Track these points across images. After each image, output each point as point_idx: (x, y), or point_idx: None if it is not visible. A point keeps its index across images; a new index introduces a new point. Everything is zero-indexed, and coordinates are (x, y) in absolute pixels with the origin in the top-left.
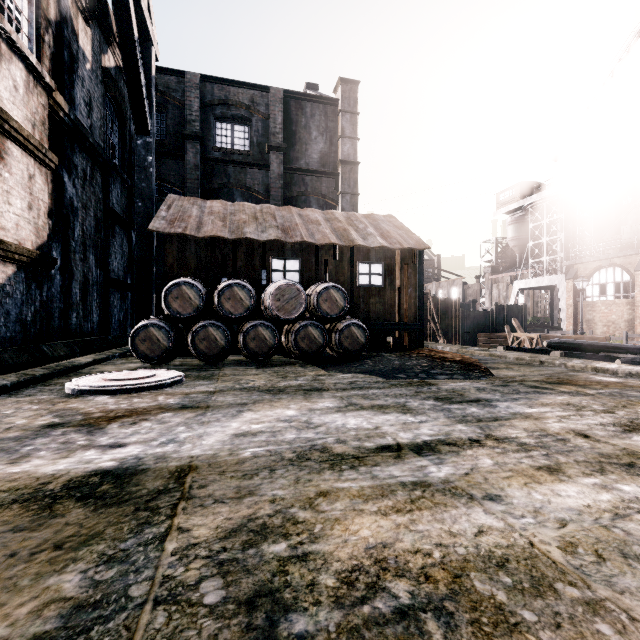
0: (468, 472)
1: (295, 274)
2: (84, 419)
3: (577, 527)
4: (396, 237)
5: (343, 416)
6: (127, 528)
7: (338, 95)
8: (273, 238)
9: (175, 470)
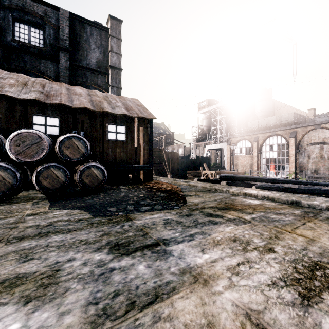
0: None
1: (55, 128)
2: None
3: None
4: (135, 110)
5: None
6: None
7: (109, 26)
8: (32, 98)
9: None
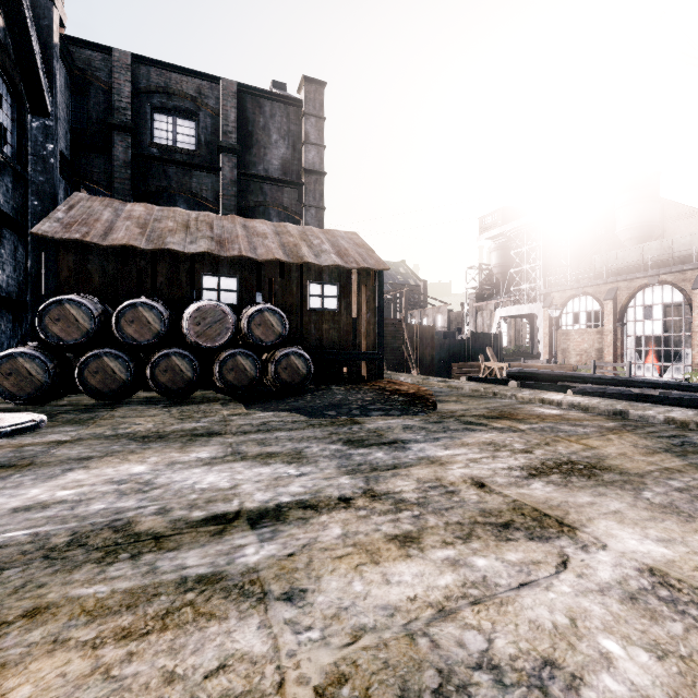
0: (295, 552)
1: (232, 294)
2: None
3: (372, 641)
4: (354, 255)
5: (206, 471)
6: None
7: (302, 96)
8: (203, 250)
9: None
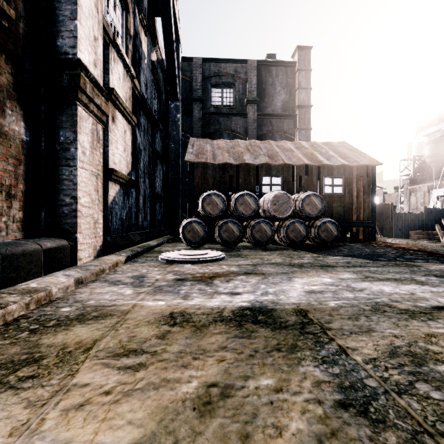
0: None
1: (278, 187)
2: (193, 277)
3: None
4: (352, 157)
5: (373, 284)
6: (310, 343)
7: (295, 59)
8: (264, 162)
9: (294, 311)
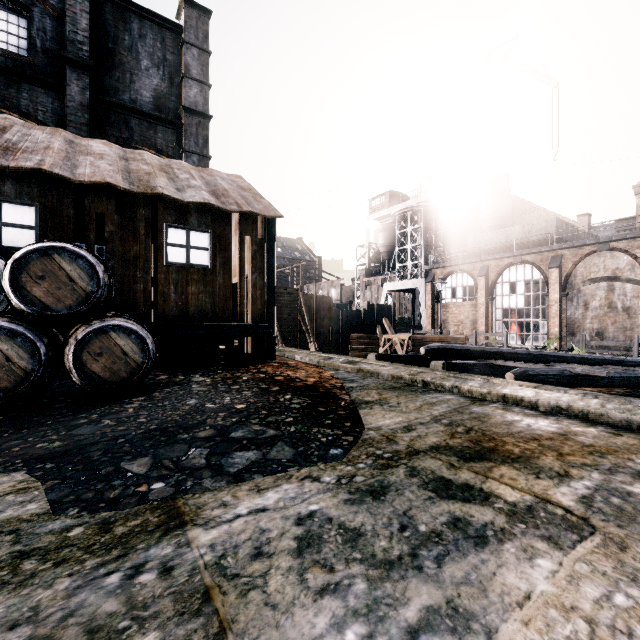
0: None
1: (27, 232)
2: None
3: None
4: (235, 197)
5: None
6: None
7: (182, 21)
8: None
9: None
